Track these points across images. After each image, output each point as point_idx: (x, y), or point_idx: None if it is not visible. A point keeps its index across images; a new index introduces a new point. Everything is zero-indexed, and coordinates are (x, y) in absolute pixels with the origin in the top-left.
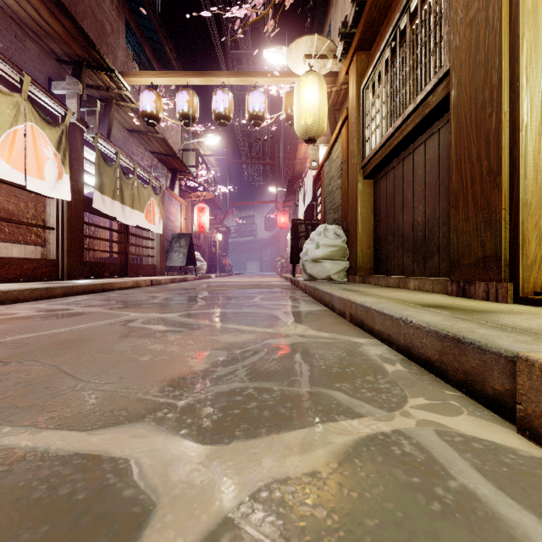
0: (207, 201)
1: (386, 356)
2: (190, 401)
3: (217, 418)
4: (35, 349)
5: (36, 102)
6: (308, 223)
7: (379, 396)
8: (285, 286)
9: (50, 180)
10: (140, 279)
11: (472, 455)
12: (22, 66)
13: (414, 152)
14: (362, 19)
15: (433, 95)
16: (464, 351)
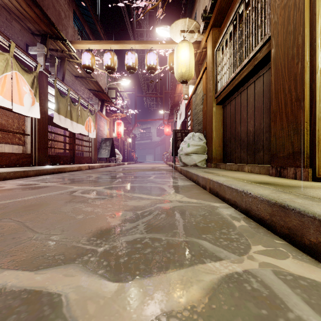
0: (122, 118)
1: (234, 215)
2: (106, 248)
3: (124, 261)
4: (11, 210)
5: (19, 58)
6: (183, 131)
7: (232, 244)
8: (169, 170)
9: (27, 106)
10: (81, 165)
11: (301, 290)
12: (10, 37)
13: (247, 88)
14: (216, 7)
15: (260, 52)
16: (288, 214)
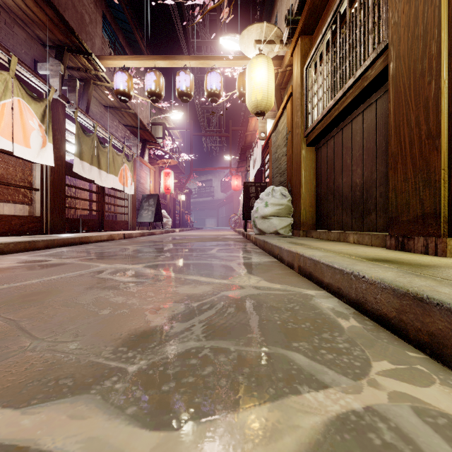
0: (172, 167)
1: (338, 310)
2: (142, 366)
3: (169, 390)
4: (2, 301)
5: (23, 80)
6: (258, 185)
7: (341, 359)
8: (238, 239)
9: (35, 148)
10: (114, 233)
11: None
12: (11, 49)
13: (353, 121)
14: (306, 6)
15: (371, 69)
16: (428, 311)
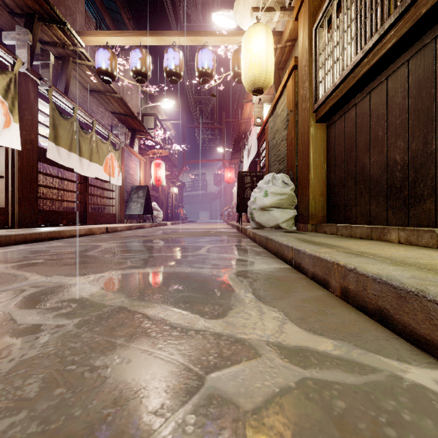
0: (164, 159)
1: None
2: None
3: None
4: None
5: None
6: (253, 175)
7: None
8: (233, 233)
9: None
10: (94, 227)
11: None
12: None
13: (388, 78)
14: None
15: None
16: None
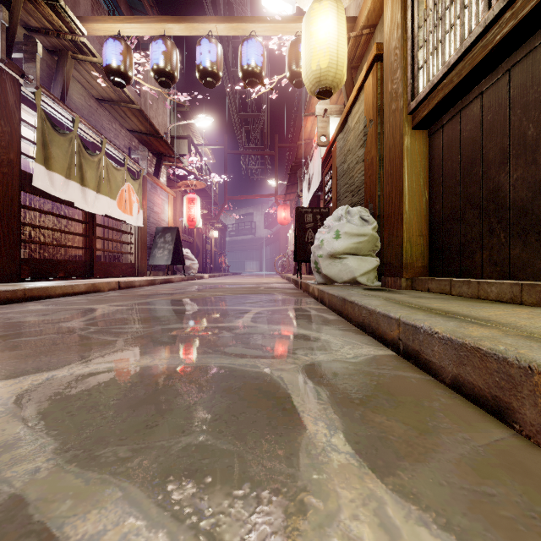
0: (201, 195)
1: None
2: None
3: None
4: None
5: None
6: (316, 211)
7: None
8: (289, 290)
9: None
10: (99, 282)
11: None
12: None
13: None
14: None
15: None
16: None
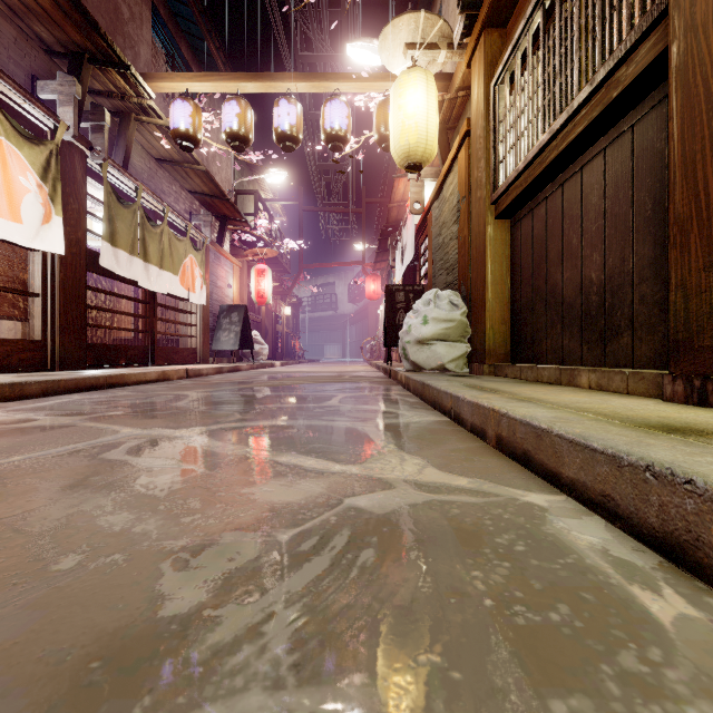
0: (270, 262)
1: (620, 556)
2: None
3: None
4: None
5: (10, 107)
6: (409, 289)
7: None
8: (377, 379)
9: (30, 224)
10: (169, 369)
11: None
12: None
13: (583, 169)
14: None
15: (628, 64)
16: None
